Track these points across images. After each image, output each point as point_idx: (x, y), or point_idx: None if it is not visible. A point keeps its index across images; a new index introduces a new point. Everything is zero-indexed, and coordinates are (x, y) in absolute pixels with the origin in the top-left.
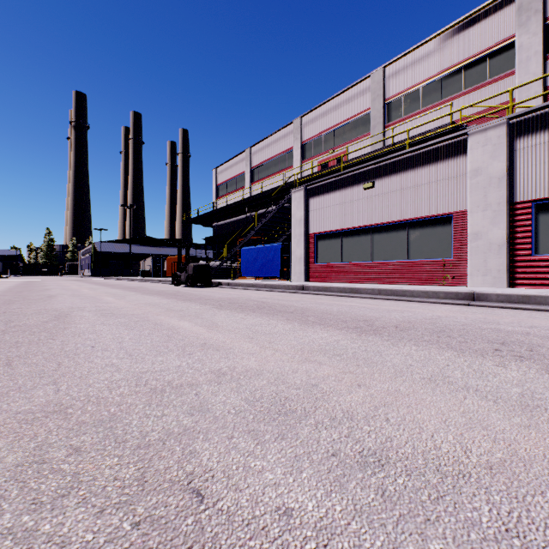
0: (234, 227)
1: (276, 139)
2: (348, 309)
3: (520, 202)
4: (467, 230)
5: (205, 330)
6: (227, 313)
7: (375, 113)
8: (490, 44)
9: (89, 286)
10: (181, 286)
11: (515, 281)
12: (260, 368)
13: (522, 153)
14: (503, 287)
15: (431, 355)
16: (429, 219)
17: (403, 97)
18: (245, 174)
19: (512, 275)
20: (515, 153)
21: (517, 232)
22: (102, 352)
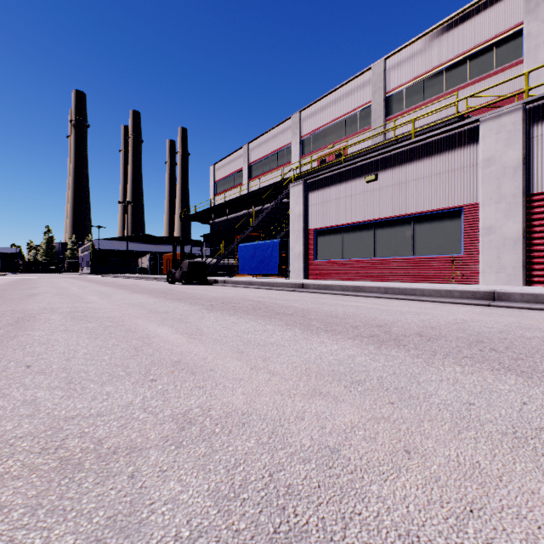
0: (232, 224)
1: (274, 134)
2: (355, 310)
3: (537, 194)
4: (479, 224)
5: (185, 340)
6: (217, 316)
7: (375, 106)
8: (496, 32)
9: (81, 284)
10: (176, 284)
11: (531, 279)
12: (247, 409)
13: (540, 140)
14: (519, 285)
15: (488, 383)
16: (436, 212)
17: (405, 89)
18: (243, 170)
19: (529, 272)
20: (531, 140)
21: (534, 226)
22: (34, 376)
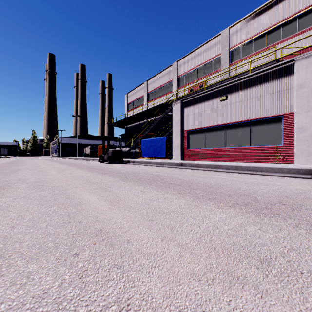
0: (137, 128)
1: (162, 75)
2: (222, 182)
3: None
4: (294, 125)
5: (107, 207)
6: (130, 185)
7: (223, 57)
8: (299, 9)
9: (49, 163)
10: (104, 163)
11: None
12: (169, 308)
13: None
14: None
15: None
16: (265, 119)
17: (241, 46)
18: (144, 97)
19: None
20: None
21: None
22: None
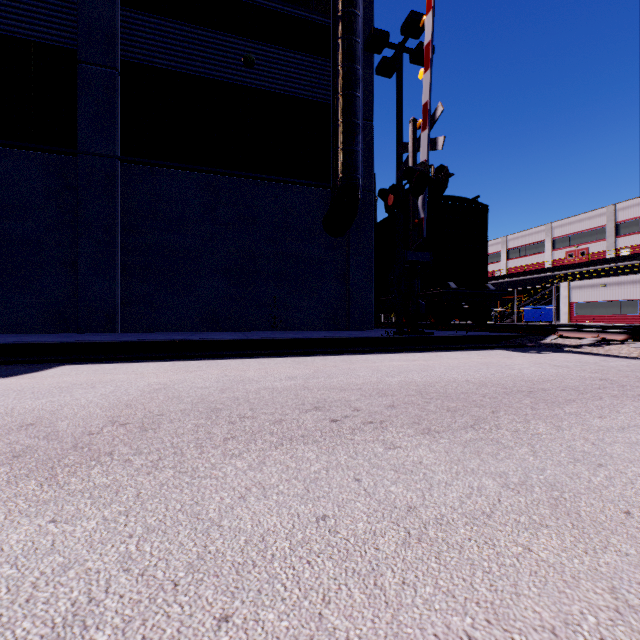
0: None
1: (529, 233)
2: None
3: None
4: None
5: None
6: None
7: (608, 229)
8: None
9: None
10: None
11: None
12: None
13: None
14: None
15: None
16: (629, 300)
17: (628, 222)
18: (501, 253)
19: None
20: None
21: None
22: None
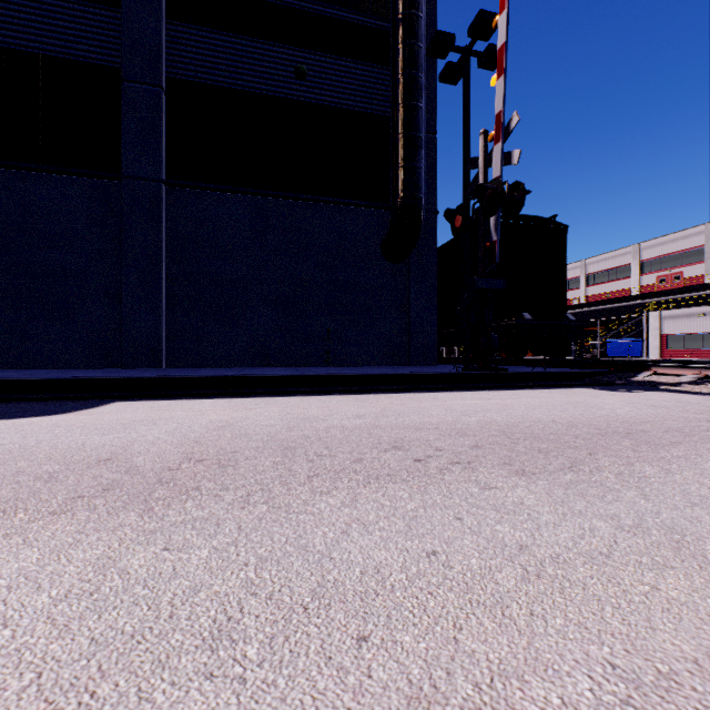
0: None
1: (613, 256)
2: None
3: None
4: None
5: None
6: None
7: (707, 250)
8: None
9: None
10: None
11: None
12: None
13: None
14: None
15: None
16: None
17: None
18: (580, 279)
19: None
20: None
21: None
22: None
